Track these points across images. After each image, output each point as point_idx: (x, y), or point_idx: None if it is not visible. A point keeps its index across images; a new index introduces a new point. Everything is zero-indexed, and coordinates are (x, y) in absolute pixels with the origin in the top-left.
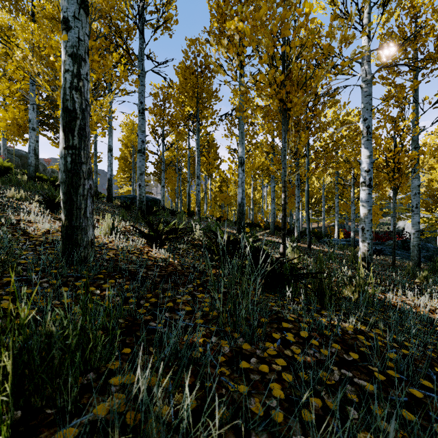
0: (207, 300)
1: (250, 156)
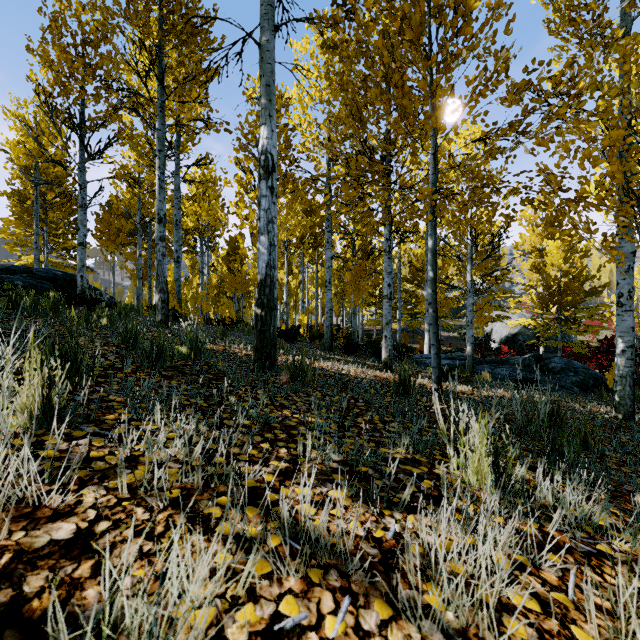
0: None
1: (288, 180)
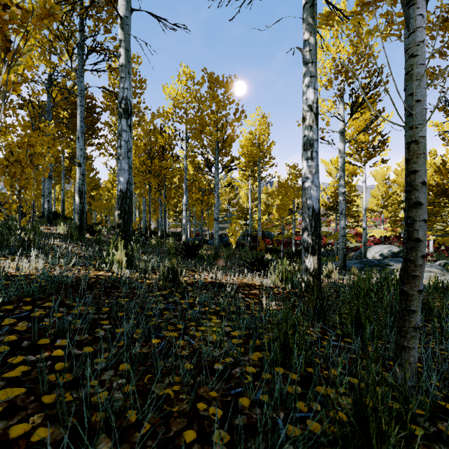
0: None
1: None
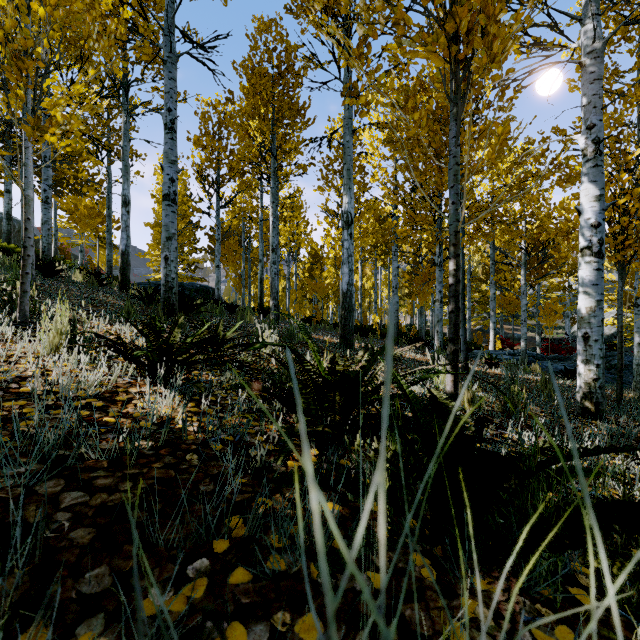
0: None
1: (361, 215)
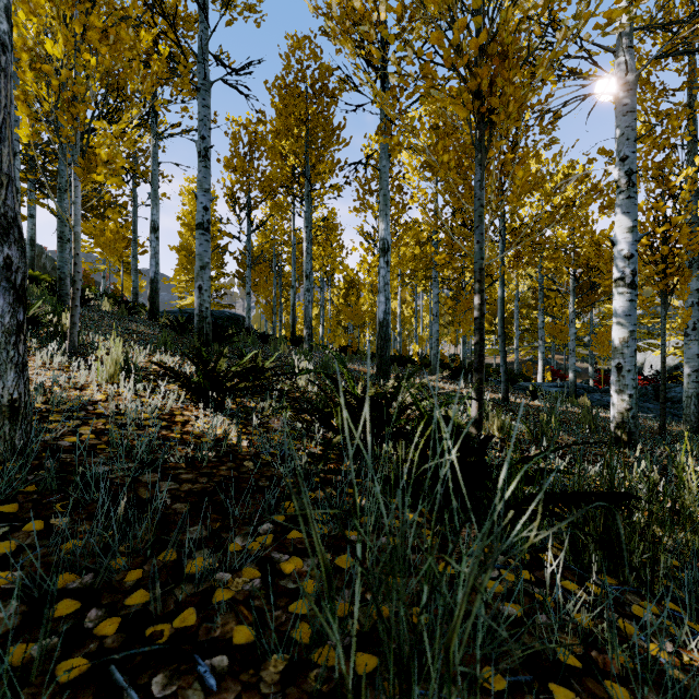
0: (309, 587)
1: (399, 240)
